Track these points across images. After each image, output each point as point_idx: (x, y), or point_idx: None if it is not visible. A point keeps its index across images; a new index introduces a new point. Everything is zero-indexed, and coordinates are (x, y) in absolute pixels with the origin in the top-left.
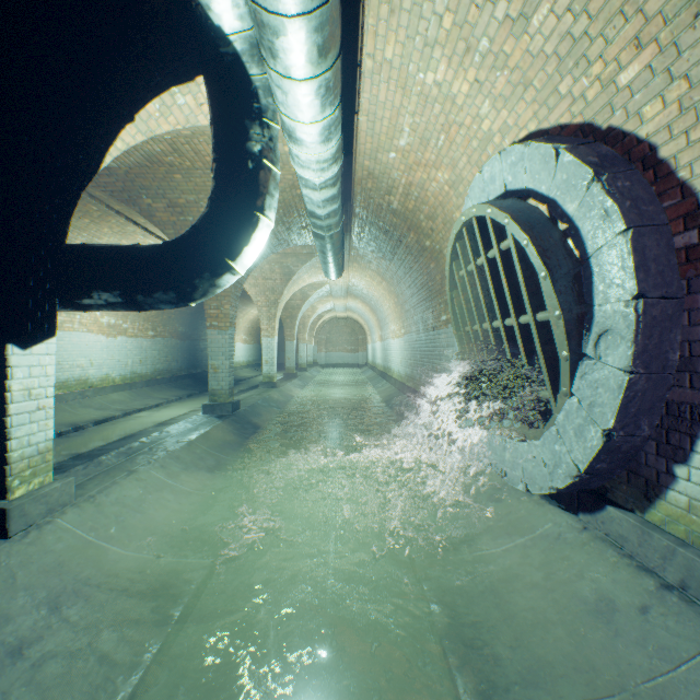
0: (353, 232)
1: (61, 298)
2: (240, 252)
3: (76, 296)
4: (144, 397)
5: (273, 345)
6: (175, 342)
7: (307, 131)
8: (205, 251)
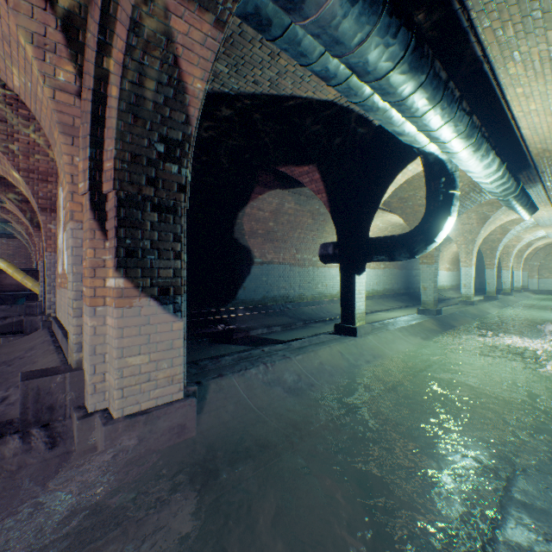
0: (544, 180)
1: (367, 258)
2: (437, 234)
3: (371, 258)
4: (379, 304)
5: (470, 272)
6: (395, 271)
7: (474, 170)
8: (421, 236)
